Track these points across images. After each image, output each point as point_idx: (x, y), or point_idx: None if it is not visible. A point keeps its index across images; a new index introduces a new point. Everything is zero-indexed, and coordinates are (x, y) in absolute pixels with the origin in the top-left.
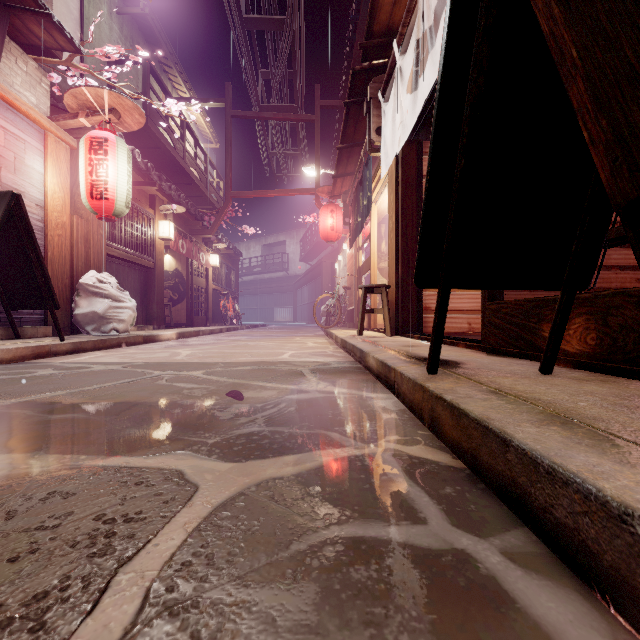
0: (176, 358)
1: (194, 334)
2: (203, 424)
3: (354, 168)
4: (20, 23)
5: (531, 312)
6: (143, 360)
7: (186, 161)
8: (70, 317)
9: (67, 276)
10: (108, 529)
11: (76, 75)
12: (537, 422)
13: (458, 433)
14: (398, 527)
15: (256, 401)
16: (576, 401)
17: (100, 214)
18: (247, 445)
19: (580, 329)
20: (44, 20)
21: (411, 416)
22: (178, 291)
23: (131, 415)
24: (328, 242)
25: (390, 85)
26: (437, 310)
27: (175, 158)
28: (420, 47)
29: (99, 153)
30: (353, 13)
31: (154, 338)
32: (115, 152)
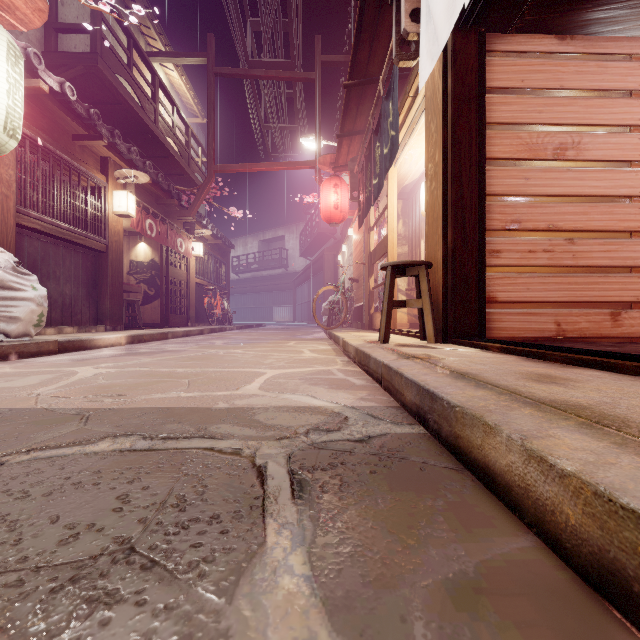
0: (27, 393)
1: (158, 337)
2: None
3: (365, 123)
4: None
5: None
6: None
7: (159, 127)
8: None
9: None
10: None
11: None
12: None
13: None
14: None
15: None
16: None
17: None
18: None
19: None
20: None
21: None
22: (155, 285)
23: None
24: (331, 224)
25: None
26: None
27: (142, 119)
28: None
29: None
30: None
31: (83, 344)
32: None
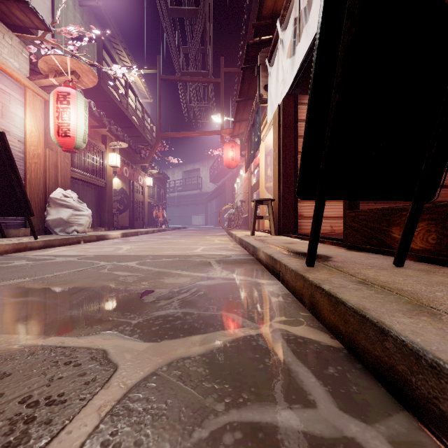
0: (118, 252)
1: (134, 234)
2: (130, 306)
3: (248, 116)
4: (6, 9)
5: (382, 218)
6: (94, 253)
7: (129, 111)
8: (43, 222)
9: (41, 192)
10: (29, 413)
11: (48, 47)
12: (407, 312)
13: (335, 317)
14: (291, 411)
15: (174, 286)
16: (433, 291)
17: (64, 147)
18: (163, 325)
19: (423, 231)
20: (23, 6)
21: (294, 299)
22: (123, 203)
23: (75, 298)
24: (229, 168)
25: (274, 53)
26: (315, 216)
27: (121, 109)
28: (297, 23)
29: (64, 103)
30: (247, 5)
31: (104, 237)
32: (75, 102)
